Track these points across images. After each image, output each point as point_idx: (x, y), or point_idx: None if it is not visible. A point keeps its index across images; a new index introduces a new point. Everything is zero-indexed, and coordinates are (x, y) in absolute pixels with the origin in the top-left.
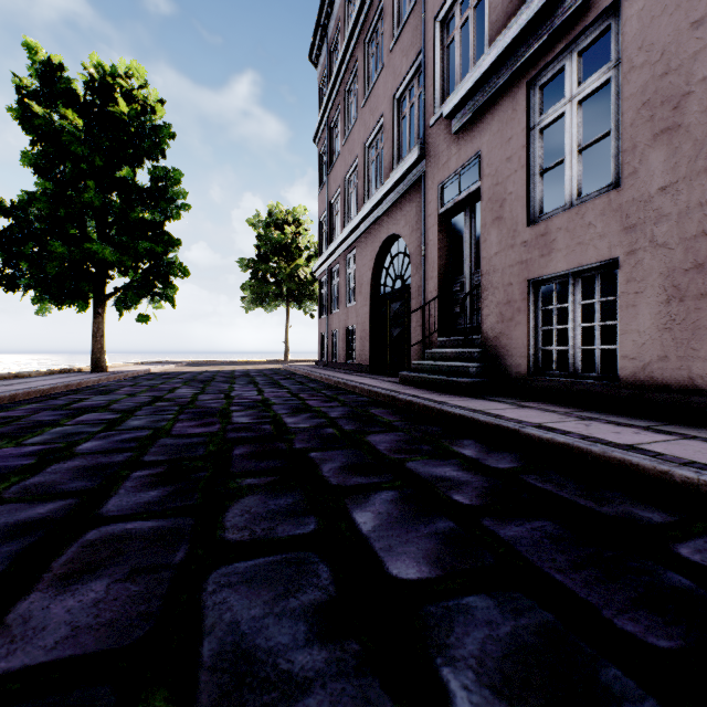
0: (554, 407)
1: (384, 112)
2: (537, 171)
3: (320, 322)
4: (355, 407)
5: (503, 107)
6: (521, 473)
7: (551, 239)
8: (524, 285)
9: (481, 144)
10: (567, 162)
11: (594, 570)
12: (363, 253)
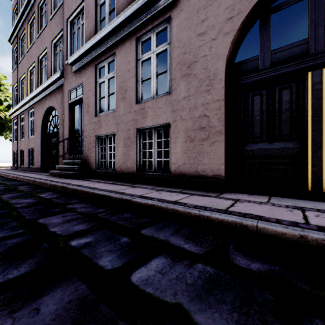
0: (97, 180)
1: (48, 46)
2: (98, 98)
3: (14, 144)
4: (11, 186)
5: (89, 70)
6: (54, 198)
7: (101, 123)
8: (94, 137)
9: (82, 80)
10: (105, 98)
11: (38, 212)
12: (38, 112)
